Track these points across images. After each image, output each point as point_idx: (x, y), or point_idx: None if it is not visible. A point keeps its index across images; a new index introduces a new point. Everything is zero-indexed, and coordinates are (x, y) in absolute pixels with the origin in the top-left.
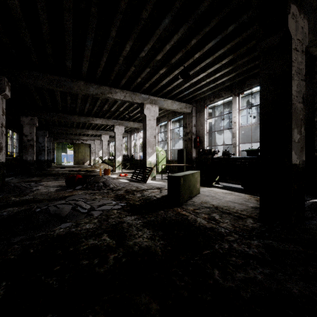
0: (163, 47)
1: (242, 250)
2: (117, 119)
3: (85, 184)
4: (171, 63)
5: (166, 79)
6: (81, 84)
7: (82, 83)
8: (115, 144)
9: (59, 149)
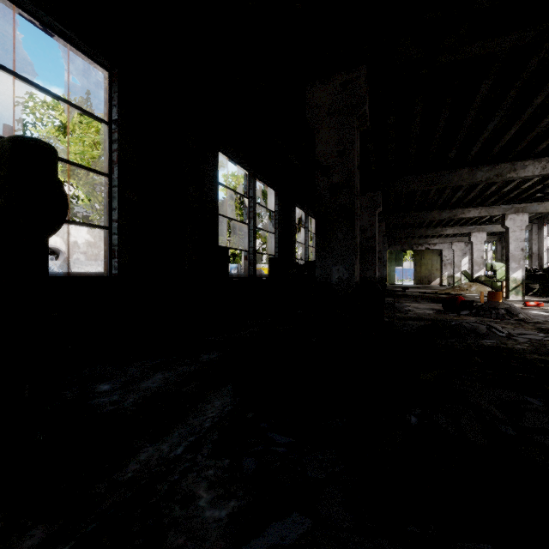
0: None
1: None
2: (510, 203)
3: (474, 309)
4: None
5: None
6: (463, 173)
7: (465, 171)
8: (507, 248)
9: (392, 261)
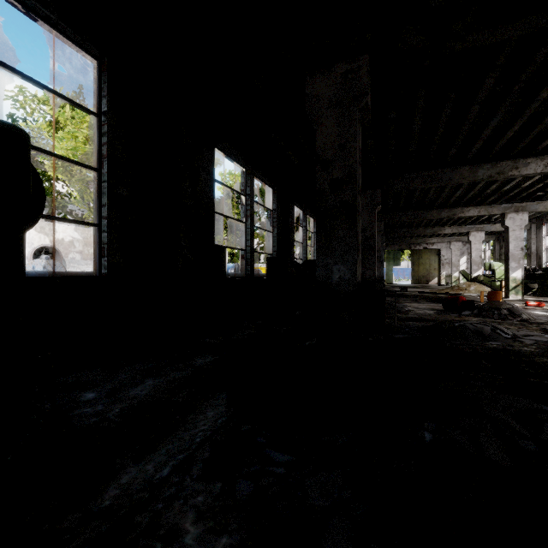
0: None
1: None
2: (509, 202)
3: (475, 309)
4: None
5: None
6: (464, 171)
7: (466, 168)
8: (506, 248)
9: (390, 261)
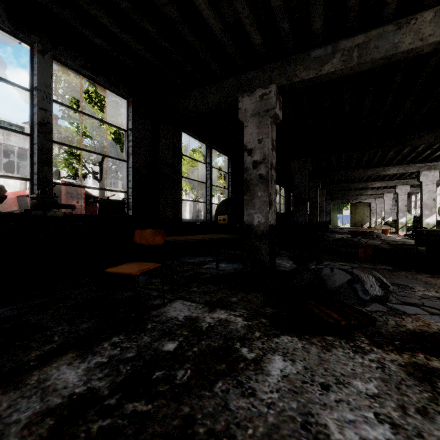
0: (419, 147)
1: (422, 251)
2: (399, 179)
3: (363, 235)
4: (433, 148)
5: (438, 153)
6: (360, 171)
7: (361, 170)
8: (397, 205)
9: (335, 211)
